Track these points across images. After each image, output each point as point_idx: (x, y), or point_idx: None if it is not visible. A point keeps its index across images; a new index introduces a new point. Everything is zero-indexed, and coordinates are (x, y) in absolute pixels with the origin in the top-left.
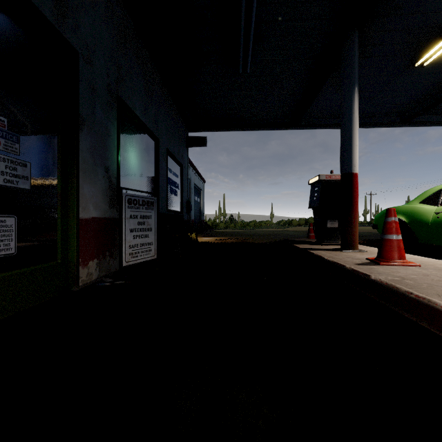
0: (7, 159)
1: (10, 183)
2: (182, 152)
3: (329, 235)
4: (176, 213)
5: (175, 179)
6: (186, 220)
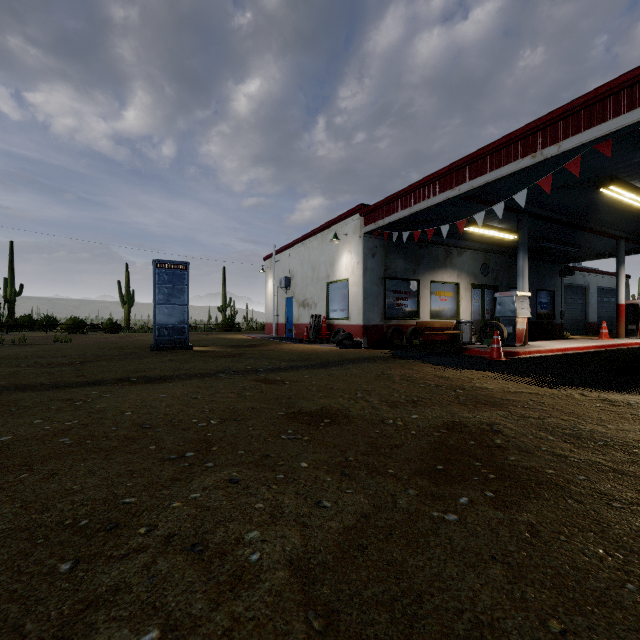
0: (487, 314)
1: (487, 318)
2: (554, 282)
3: (630, 333)
4: (546, 320)
5: (546, 301)
6: (560, 323)
